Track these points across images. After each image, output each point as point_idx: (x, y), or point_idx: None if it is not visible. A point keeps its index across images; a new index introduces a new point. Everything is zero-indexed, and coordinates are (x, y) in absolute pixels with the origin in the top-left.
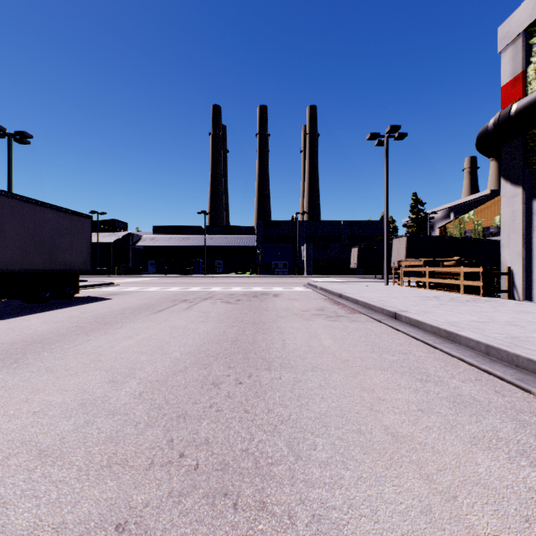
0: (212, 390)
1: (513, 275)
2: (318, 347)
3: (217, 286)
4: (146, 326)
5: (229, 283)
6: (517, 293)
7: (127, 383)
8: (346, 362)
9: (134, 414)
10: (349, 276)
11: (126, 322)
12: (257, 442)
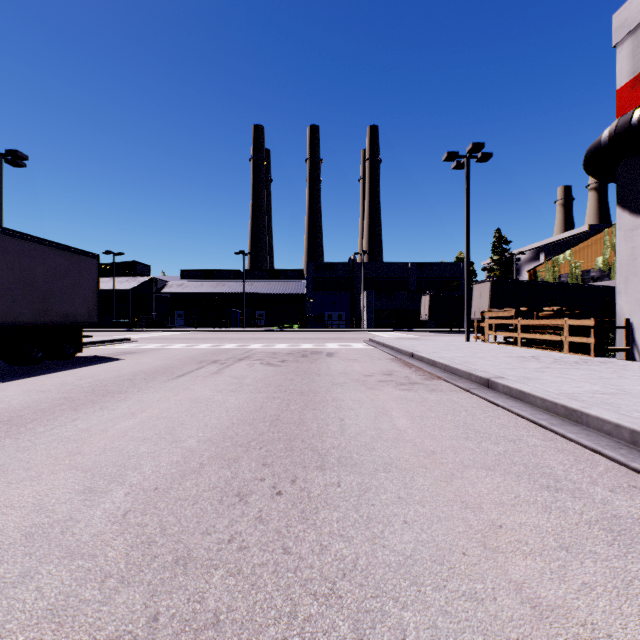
0: (235, 507)
1: (633, 329)
2: (390, 430)
3: (257, 342)
4: (158, 397)
5: (273, 339)
6: (639, 352)
7: (109, 494)
8: (432, 455)
9: (105, 557)
10: (419, 330)
11: (133, 392)
12: (302, 622)
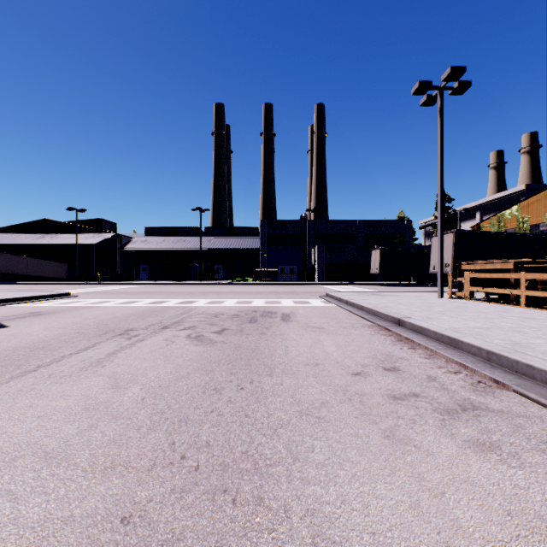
0: None
1: None
2: None
3: (205, 297)
4: None
5: (224, 293)
6: None
7: None
8: None
9: None
10: (369, 283)
11: None
12: None
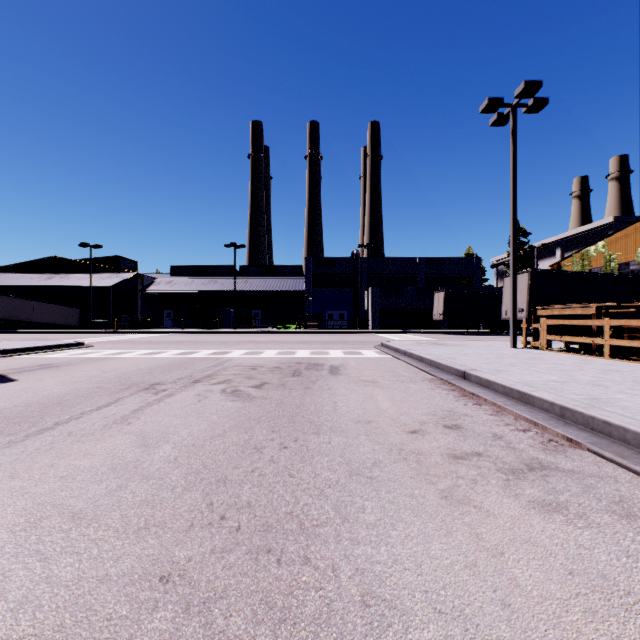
0: None
1: None
2: None
3: (241, 347)
4: None
5: (263, 342)
6: None
7: None
8: None
9: None
10: (431, 331)
11: None
12: None
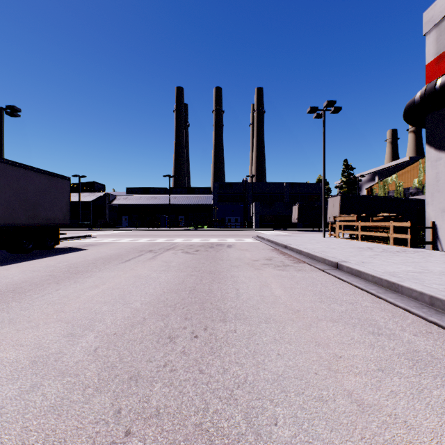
0: (167, 345)
1: (437, 228)
2: (270, 296)
3: (179, 237)
4: (112, 275)
5: (190, 235)
6: (441, 245)
7: (84, 337)
8: (297, 312)
9: (84, 376)
10: (291, 229)
11: (96, 272)
12: (212, 414)
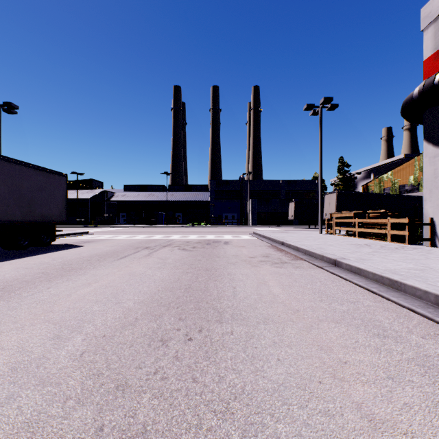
0: (159, 349)
1: (435, 225)
2: (268, 295)
3: (176, 234)
4: (107, 272)
5: (187, 232)
6: None
7: (71, 340)
8: (297, 312)
9: (67, 385)
10: (287, 226)
11: (90, 269)
12: (205, 431)
